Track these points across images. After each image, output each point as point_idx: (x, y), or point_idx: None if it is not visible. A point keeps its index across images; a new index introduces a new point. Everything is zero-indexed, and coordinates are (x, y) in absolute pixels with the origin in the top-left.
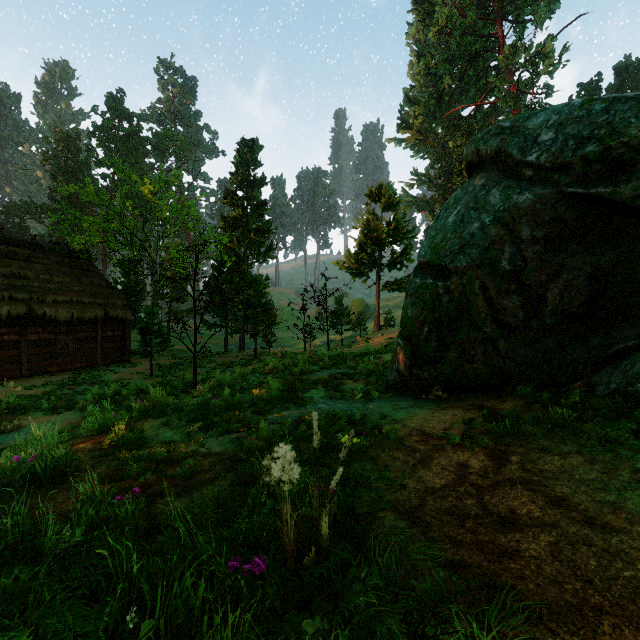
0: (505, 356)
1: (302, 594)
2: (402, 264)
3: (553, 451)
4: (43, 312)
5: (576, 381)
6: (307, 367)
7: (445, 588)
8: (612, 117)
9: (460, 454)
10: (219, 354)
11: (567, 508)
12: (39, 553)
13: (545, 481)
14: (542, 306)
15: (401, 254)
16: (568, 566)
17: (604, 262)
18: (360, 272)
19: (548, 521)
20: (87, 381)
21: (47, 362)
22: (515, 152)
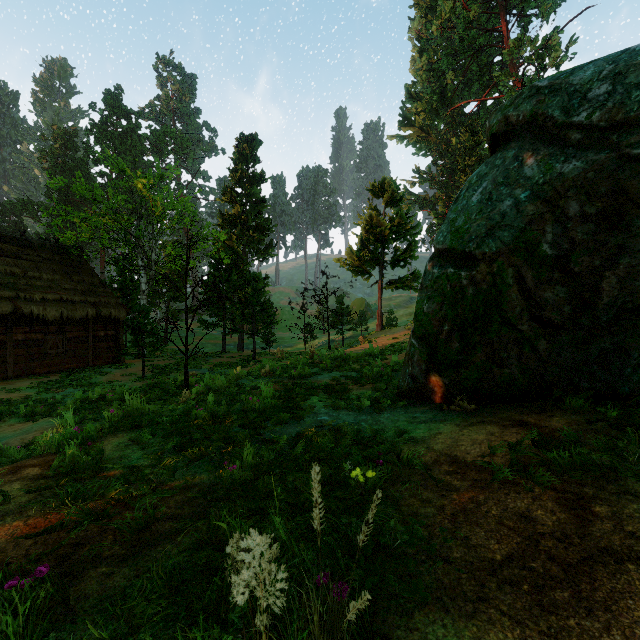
0: (546, 360)
1: None
2: (406, 261)
3: None
4: (30, 311)
5: None
6: (307, 370)
7: None
8: None
9: (516, 498)
10: (217, 354)
11: None
12: None
13: None
14: (595, 298)
15: (405, 251)
16: None
17: None
18: (362, 270)
19: None
20: (75, 383)
21: (35, 363)
22: (557, 113)
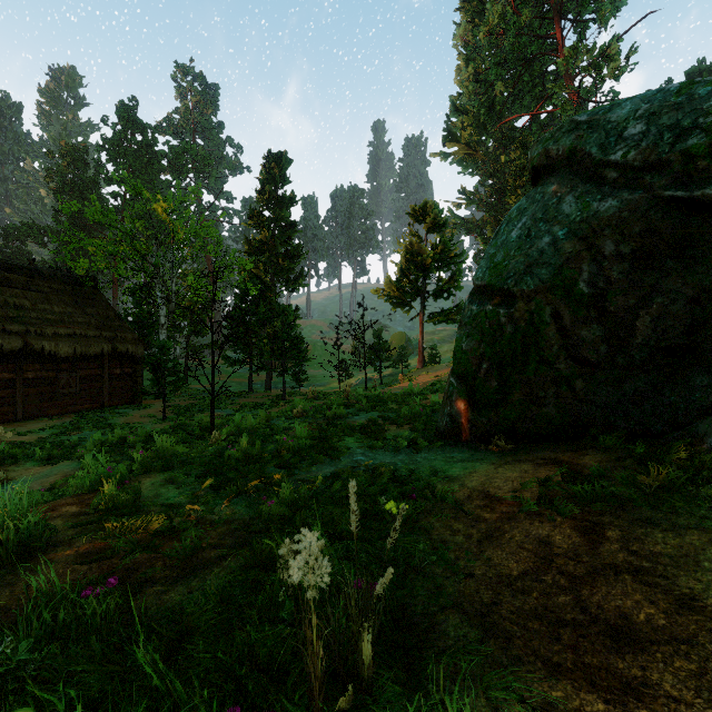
0: (583, 398)
1: None
2: (449, 292)
3: (663, 525)
4: (41, 347)
5: (675, 430)
6: (342, 410)
7: None
8: None
9: (538, 526)
10: (243, 394)
11: (703, 614)
12: None
13: (662, 569)
14: (630, 337)
15: (448, 281)
16: None
17: (710, 282)
18: (402, 301)
19: (680, 635)
20: (91, 425)
21: (46, 403)
22: (594, 150)
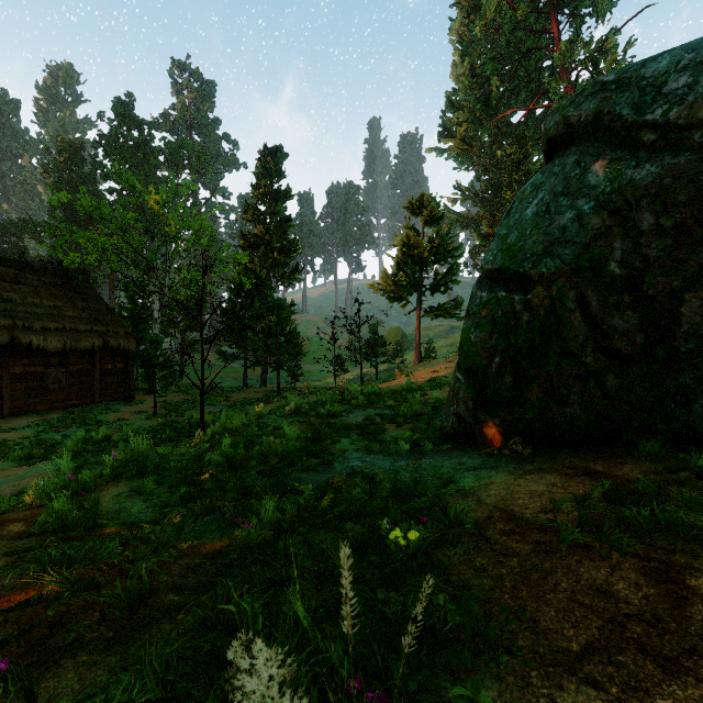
0: (615, 397)
1: None
2: (447, 286)
3: None
4: (29, 341)
5: None
6: (337, 407)
7: None
8: None
9: (590, 566)
10: (237, 390)
11: None
12: None
13: None
14: (673, 325)
15: (445, 275)
16: None
17: None
18: (398, 296)
19: None
20: (78, 422)
21: (34, 399)
22: (626, 111)
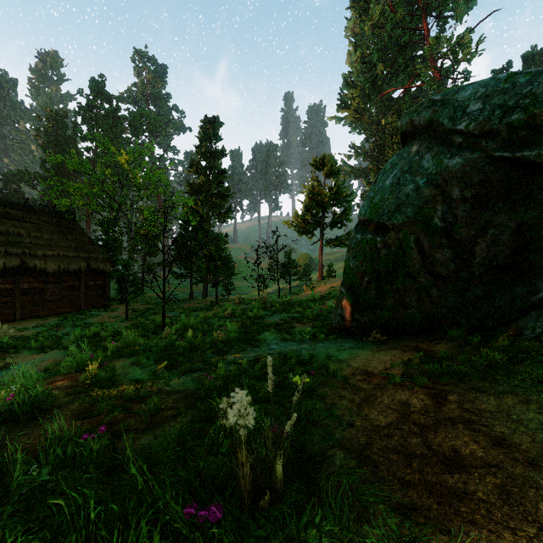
0: (437, 303)
1: (257, 539)
2: (342, 223)
3: (488, 391)
4: (34, 264)
5: (503, 325)
6: (261, 312)
7: (398, 533)
8: (536, 88)
9: (401, 393)
10: (185, 300)
11: (509, 448)
12: (8, 490)
13: (484, 421)
14: (471, 258)
15: (341, 215)
16: (518, 511)
17: (528, 219)
18: (306, 230)
19: (492, 462)
20: (71, 324)
21: (37, 307)
22: (446, 122)
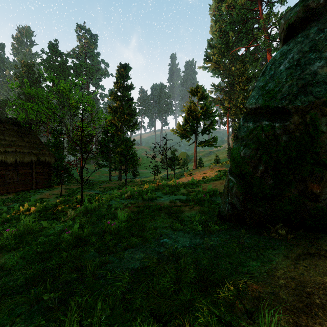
0: None
1: None
2: (209, 131)
3: None
4: None
5: None
6: (153, 195)
7: None
8: None
9: None
10: (106, 182)
11: None
12: None
13: None
14: None
15: (209, 125)
16: None
17: None
18: (185, 135)
19: None
20: (20, 200)
21: None
22: None
